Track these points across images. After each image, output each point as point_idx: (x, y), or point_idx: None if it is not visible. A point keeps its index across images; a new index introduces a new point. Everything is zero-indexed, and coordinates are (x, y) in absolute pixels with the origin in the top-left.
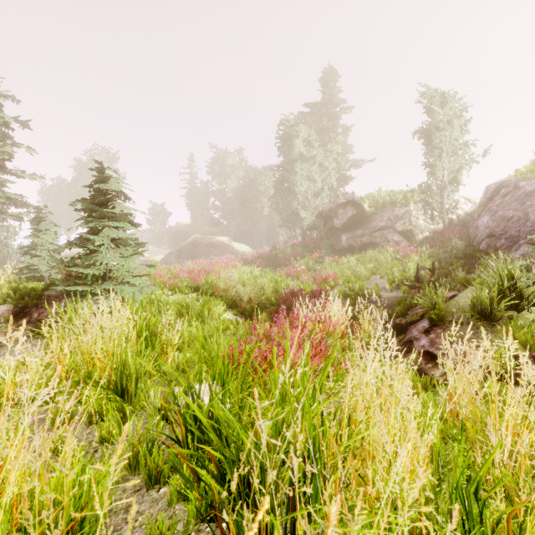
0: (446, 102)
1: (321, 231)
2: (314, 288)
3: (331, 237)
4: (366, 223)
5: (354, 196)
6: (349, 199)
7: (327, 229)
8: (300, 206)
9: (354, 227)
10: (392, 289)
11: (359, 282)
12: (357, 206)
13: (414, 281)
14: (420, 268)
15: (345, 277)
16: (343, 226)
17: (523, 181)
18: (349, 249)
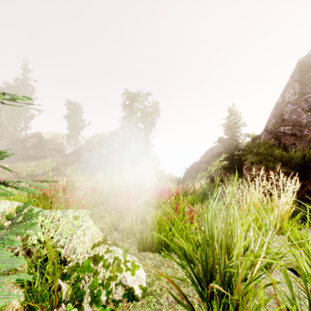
0: (75, 106)
1: (19, 147)
2: (12, 176)
3: (25, 150)
4: (43, 146)
5: (38, 133)
6: (35, 134)
7: (22, 146)
8: (5, 132)
9: (37, 147)
10: (43, 175)
11: (32, 173)
12: (39, 137)
13: (51, 171)
14: (53, 168)
15: (27, 171)
16: (31, 146)
17: (90, 140)
18: (34, 157)
